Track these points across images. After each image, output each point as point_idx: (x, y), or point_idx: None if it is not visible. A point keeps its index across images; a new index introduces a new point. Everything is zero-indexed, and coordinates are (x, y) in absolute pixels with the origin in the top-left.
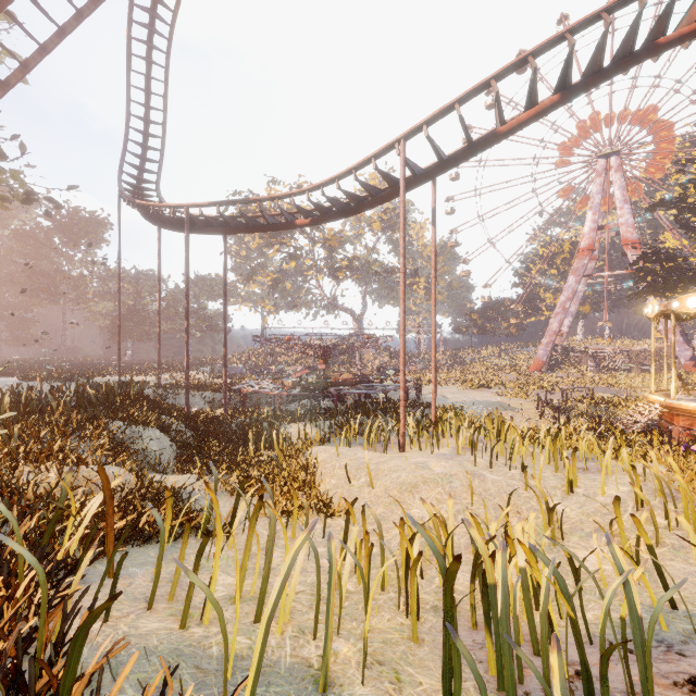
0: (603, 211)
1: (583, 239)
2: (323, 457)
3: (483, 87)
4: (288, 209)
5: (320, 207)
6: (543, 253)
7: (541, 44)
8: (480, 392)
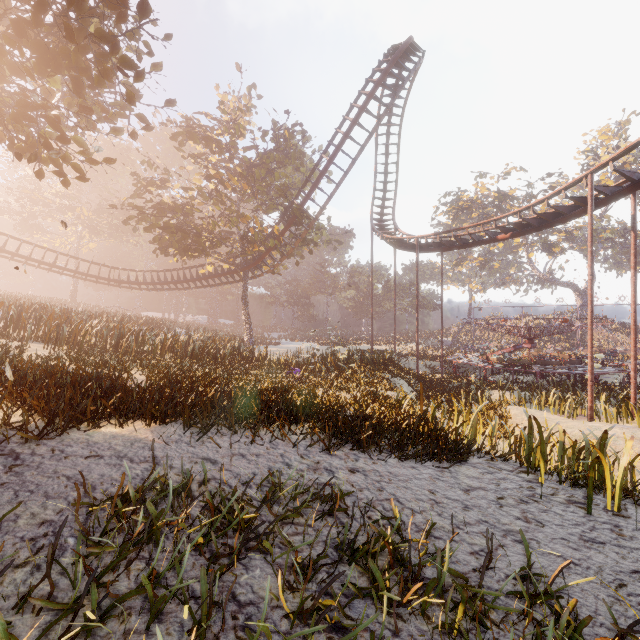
0: None
1: None
2: (515, 412)
3: None
4: (495, 197)
5: (518, 225)
6: None
7: None
8: None
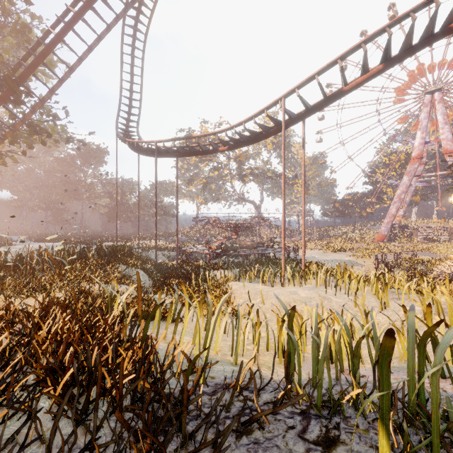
0: (429, 130)
1: (414, 151)
2: (235, 287)
3: (333, 64)
4: (213, 138)
5: (233, 139)
6: (385, 161)
7: (369, 35)
8: (337, 254)
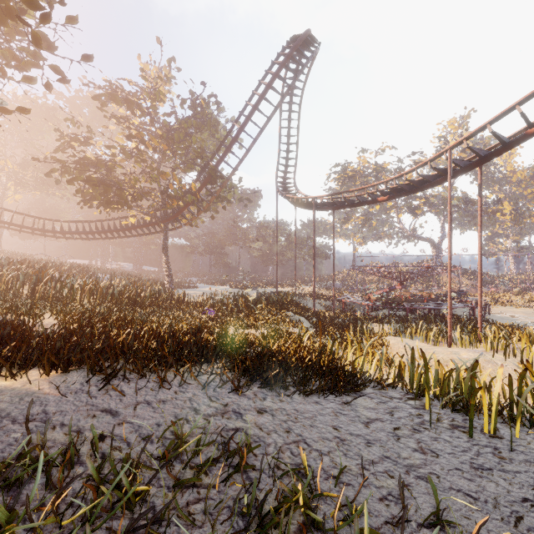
0: None
1: None
2: (393, 342)
3: (509, 110)
4: (374, 168)
5: (394, 189)
6: None
7: None
8: None
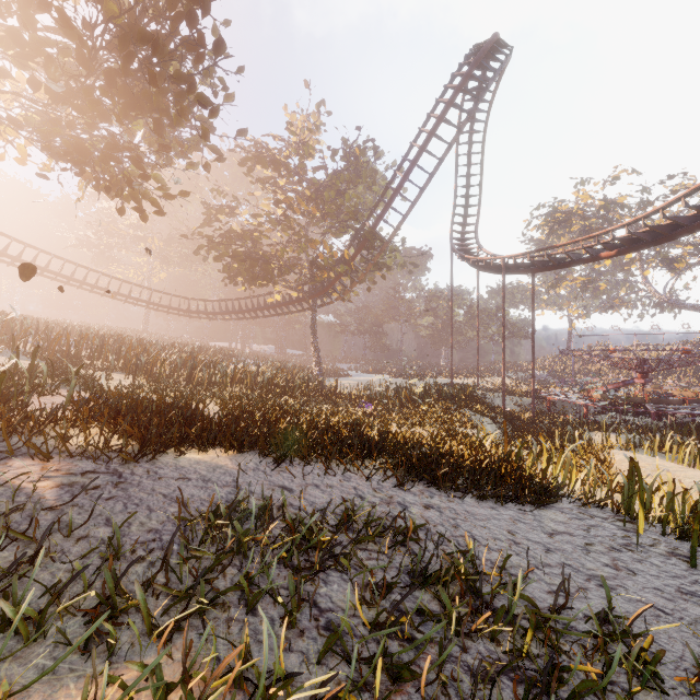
0: None
1: None
2: (620, 457)
3: None
4: (600, 206)
5: (626, 240)
6: None
7: None
8: None
